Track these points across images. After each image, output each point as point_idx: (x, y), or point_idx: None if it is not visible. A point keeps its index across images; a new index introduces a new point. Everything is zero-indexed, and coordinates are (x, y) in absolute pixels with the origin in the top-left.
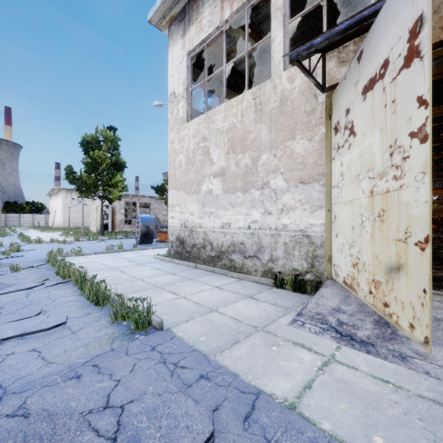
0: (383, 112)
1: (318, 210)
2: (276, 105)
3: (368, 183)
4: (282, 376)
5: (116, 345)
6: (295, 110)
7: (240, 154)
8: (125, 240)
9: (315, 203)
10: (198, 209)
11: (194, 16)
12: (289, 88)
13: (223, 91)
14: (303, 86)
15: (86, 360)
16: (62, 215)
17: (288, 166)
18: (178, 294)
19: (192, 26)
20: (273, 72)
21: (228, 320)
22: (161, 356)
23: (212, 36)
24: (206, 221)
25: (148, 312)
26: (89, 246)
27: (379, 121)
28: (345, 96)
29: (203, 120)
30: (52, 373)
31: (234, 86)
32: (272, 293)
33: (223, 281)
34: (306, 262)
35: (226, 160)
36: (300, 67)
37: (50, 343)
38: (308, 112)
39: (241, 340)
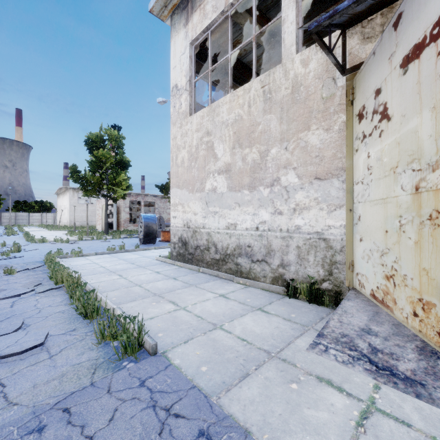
0: (438, 83)
1: (337, 210)
2: (288, 92)
3: (411, 177)
4: (310, 436)
5: (98, 377)
6: (310, 97)
7: (247, 148)
8: (129, 239)
9: (333, 202)
10: (201, 208)
11: (198, 2)
12: (303, 72)
13: (228, 85)
14: (319, 70)
15: (57, 401)
16: (69, 214)
17: (301, 160)
18: (178, 304)
19: (195, 13)
20: (284, 56)
21: (235, 342)
22: (151, 395)
23: (216, 22)
24: (210, 221)
25: (139, 332)
26: (92, 245)
27: (431, 96)
28: (374, 74)
29: (207, 113)
30: (10, 422)
31: (239, 80)
32: (284, 304)
33: (229, 288)
34: (323, 269)
35: (232, 155)
36: (319, 42)
37: (19, 372)
38: (325, 98)
39: (252, 373)
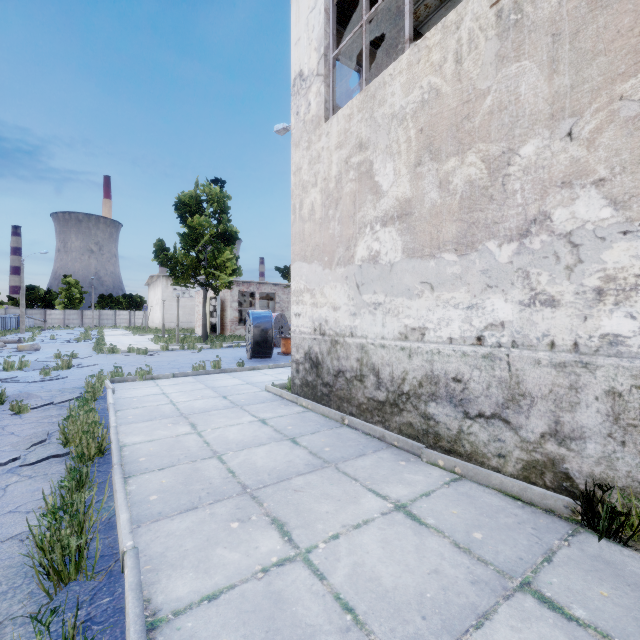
0: None
1: None
2: None
3: None
4: None
5: None
6: None
7: (452, 158)
8: (234, 350)
9: None
10: (347, 297)
11: None
12: None
13: None
14: None
15: None
16: (161, 312)
17: (626, 156)
18: (291, 535)
19: None
20: None
21: None
22: None
23: None
24: (365, 322)
25: None
26: (176, 359)
27: None
28: None
29: (359, 106)
30: None
31: None
32: (594, 565)
33: (414, 479)
34: None
35: (414, 180)
36: None
37: None
38: None
39: None
